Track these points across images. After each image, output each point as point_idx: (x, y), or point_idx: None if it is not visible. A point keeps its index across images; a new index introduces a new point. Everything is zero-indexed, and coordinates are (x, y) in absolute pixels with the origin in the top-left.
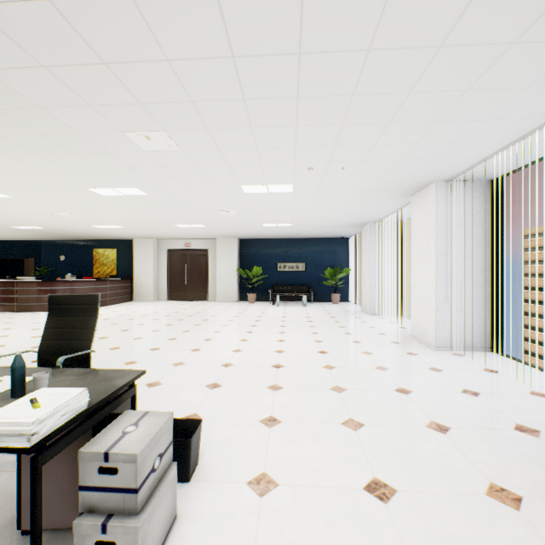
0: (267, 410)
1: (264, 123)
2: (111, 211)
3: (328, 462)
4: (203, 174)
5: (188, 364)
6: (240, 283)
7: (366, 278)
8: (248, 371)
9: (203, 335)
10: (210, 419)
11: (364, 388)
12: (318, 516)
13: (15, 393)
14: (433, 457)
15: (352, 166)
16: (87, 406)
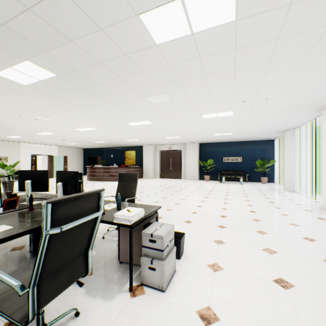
0: (217, 236)
1: (215, 83)
2: (135, 132)
3: (252, 265)
4: (181, 111)
5: (174, 210)
6: (200, 169)
7: (287, 167)
8: (206, 217)
9: (180, 197)
10: (187, 236)
11: (279, 234)
12: (244, 285)
13: (118, 208)
14: (323, 276)
15: (273, 97)
16: (143, 215)
